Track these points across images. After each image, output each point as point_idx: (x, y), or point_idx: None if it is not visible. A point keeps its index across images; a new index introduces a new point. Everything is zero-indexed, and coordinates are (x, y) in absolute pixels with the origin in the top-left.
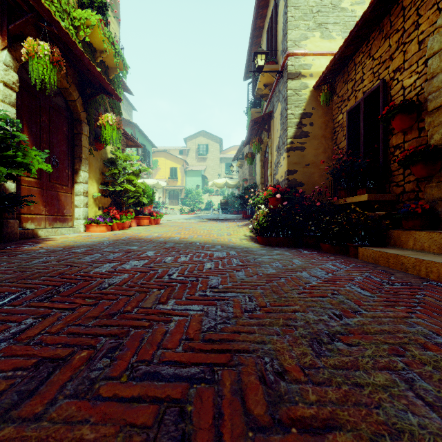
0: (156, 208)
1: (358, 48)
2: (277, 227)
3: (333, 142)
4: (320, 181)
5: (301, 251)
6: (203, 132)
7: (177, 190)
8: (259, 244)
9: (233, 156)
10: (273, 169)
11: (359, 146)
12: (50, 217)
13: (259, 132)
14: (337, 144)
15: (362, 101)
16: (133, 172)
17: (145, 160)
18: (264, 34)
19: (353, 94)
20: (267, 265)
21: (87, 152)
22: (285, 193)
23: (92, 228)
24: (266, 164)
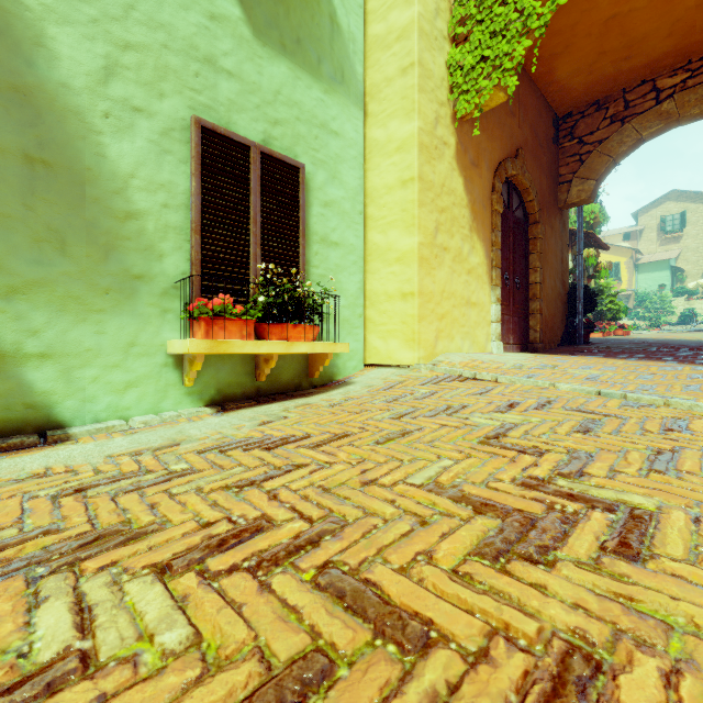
0: None
1: None
2: None
3: None
4: None
5: None
6: (673, 193)
7: (619, 297)
8: None
9: None
10: None
11: None
12: None
13: None
14: None
15: None
16: (611, 294)
17: None
18: None
19: None
20: None
21: None
22: None
23: (591, 335)
24: None
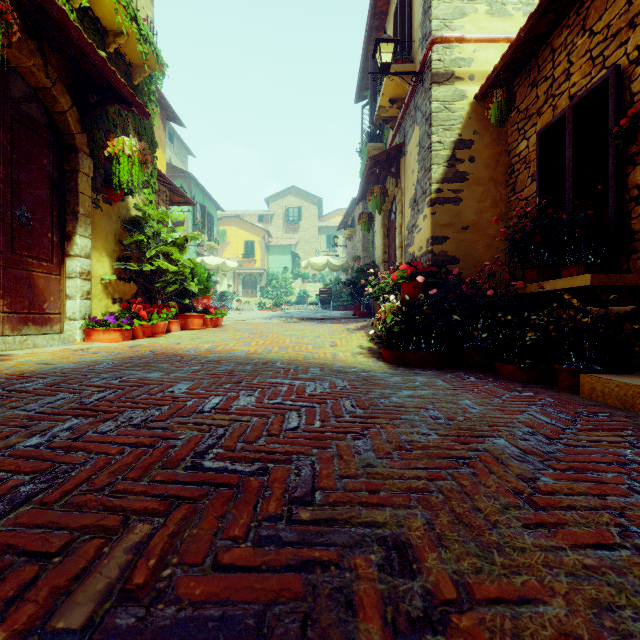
0: (222, 302)
1: (558, 22)
2: (417, 333)
3: (508, 190)
4: (487, 256)
5: (464, 378)
6: (293, 188)
7: (254, 274)
8: (385, 362)
9: (337, 224)
10: (405, 237)
11: (563, 192)
12: (14, 316)
13: (380, 179)
14: (516, 192)
15: (569, 110)
16: (174, 240)
17: (206, 229)
18: (389, 24)
19: (550, 103)
20: (414, 416)
21: (89, 203)
22: (429, 274)
23: (95, 336)
24: (392, 230)
